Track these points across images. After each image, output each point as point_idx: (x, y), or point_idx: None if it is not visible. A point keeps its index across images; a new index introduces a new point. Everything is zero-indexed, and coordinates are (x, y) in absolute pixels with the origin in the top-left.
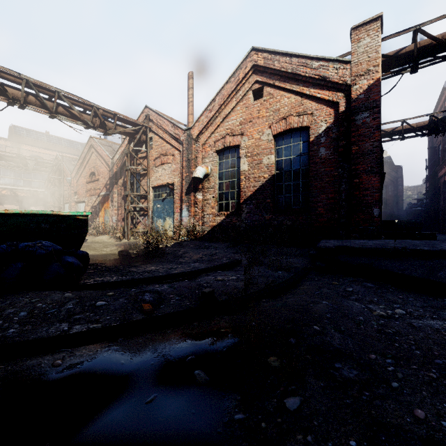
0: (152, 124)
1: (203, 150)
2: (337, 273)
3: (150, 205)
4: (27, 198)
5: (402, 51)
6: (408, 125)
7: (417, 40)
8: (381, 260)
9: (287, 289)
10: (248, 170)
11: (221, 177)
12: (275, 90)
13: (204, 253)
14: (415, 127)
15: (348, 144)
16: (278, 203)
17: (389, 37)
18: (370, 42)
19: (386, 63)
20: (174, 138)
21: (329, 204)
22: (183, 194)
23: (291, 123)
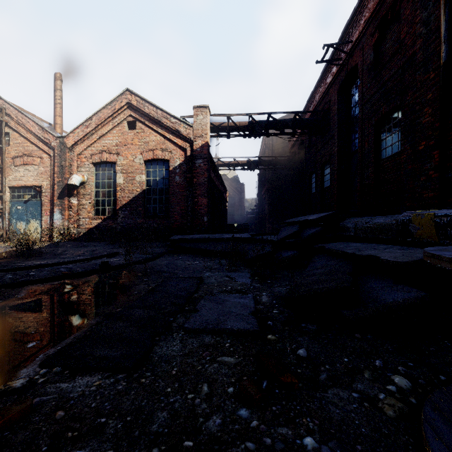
0: (10, 119)
1: (78, 160)
2: (180, 253)
3: (6, 206)
4: None
5: (222, 125)
6: (237, 161)
7: (228, 122)
8: (199, 244)
9: (150, 261)
10: (123, 183)
11: (98, 186)
12: (146, 127)
13: (85, 250)
14: (241, 163)
15: (192, 177)
16: (148, 211)
17: (215, 115)
18: (203, 119)
19: (215, 128)
20: (43, 141)
21: (182, 213)
22: (55, 198)
23: (157, 155)
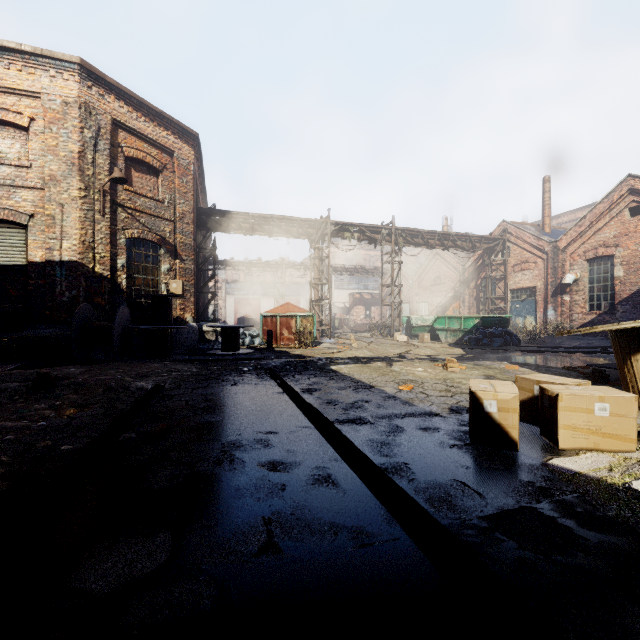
0: (510, 236)
1: (570, 259)
2: None
3: (507, 306)
4: (369, 299)
5: None
6: None
7: None
8: None
9: None
10: (623, 276)
11: (592, 281)
12: None
13: (580, 342)
14: None
15: None
16: None
17: None
18: None
19: None
20: (537, 248)
21: None
22: (548, 297)
23: None
